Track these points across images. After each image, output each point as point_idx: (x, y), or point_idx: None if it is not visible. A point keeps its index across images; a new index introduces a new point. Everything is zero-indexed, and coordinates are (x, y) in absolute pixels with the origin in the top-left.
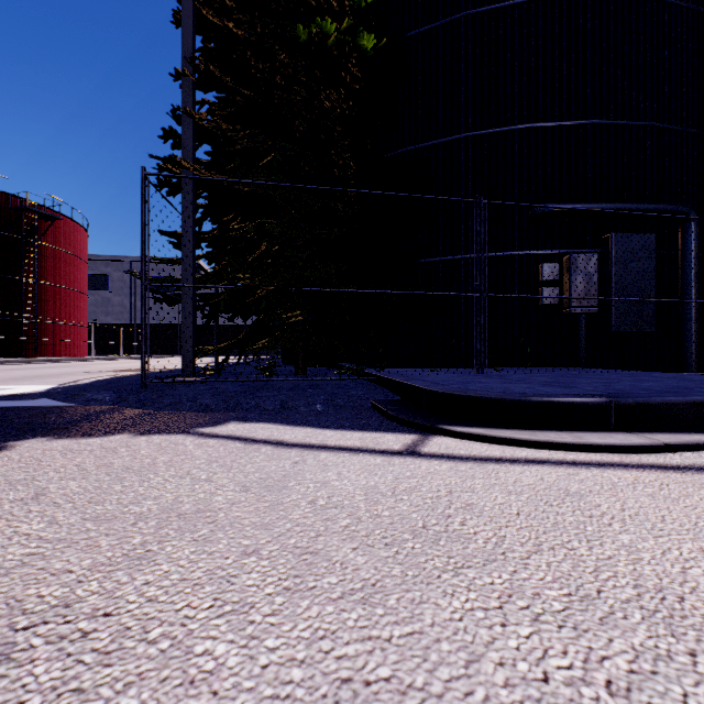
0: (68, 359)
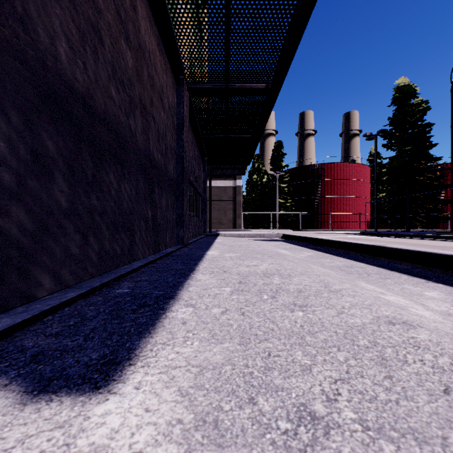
0: (438, 230)
